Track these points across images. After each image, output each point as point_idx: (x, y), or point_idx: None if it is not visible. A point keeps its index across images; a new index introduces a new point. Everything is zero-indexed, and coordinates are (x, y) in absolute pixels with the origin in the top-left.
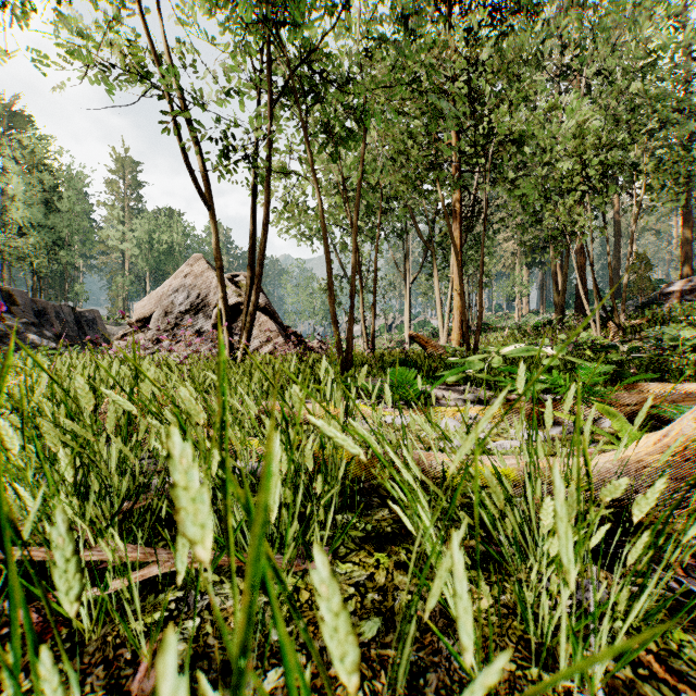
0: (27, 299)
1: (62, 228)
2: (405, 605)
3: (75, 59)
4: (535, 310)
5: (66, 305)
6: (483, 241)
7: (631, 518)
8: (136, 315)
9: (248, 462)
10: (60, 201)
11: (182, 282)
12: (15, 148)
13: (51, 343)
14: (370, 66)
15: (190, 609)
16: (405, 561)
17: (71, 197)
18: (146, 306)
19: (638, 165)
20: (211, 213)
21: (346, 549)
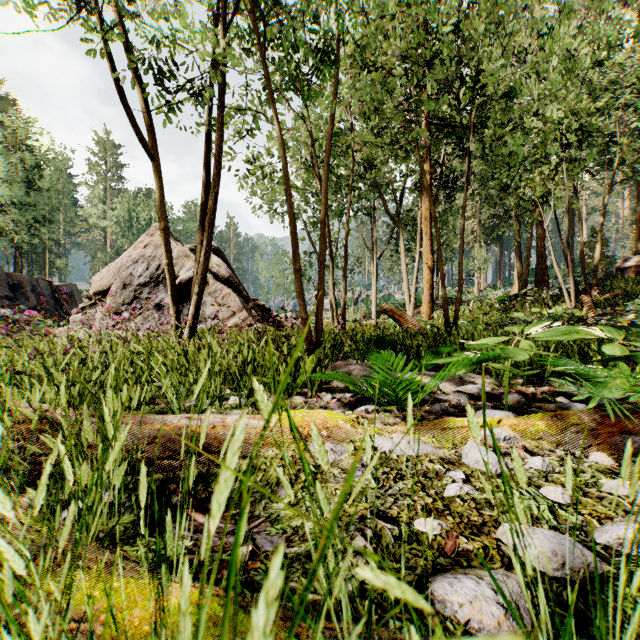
0: (2, 273)
1: (43, 206)
2: None
3: None
4: (492, 285)
5: (44, 279)
6: (463, 207)
7: None
8: (94, 288)
9: None
10: (41, 180)
11: (141, 252)
12: None
13: (24, 316)
14: None
15: None
16: None
17: (52, 176)
18: (104, 278)
19: (614, 135)
20: (153, 164)
21: None
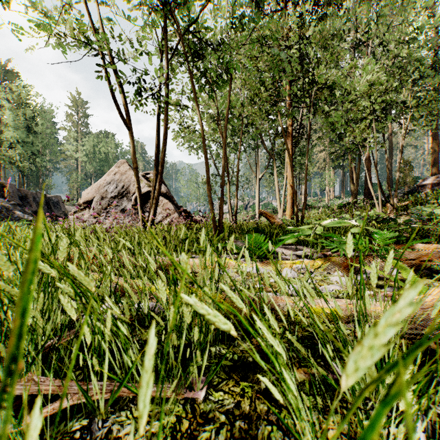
0: (15, 189)
1: (38, 144)
2: (266, 434)
3: (40, 30)
4: (338, 196)
5: (40, 192)
6: (307, 151)
7: (429, 348)
8: (83, 199)
9: (148, 305)
10: (36, 127)
11: (112, 177)
12: (8, 93)
13: (30, 217)
14: (234, 34)
15: (92, 437)
16: (264, 390)
17: (43, 124)
18: (89, 193)
19: (406, 103)
20: (130, 132)
21: (218, 379)
